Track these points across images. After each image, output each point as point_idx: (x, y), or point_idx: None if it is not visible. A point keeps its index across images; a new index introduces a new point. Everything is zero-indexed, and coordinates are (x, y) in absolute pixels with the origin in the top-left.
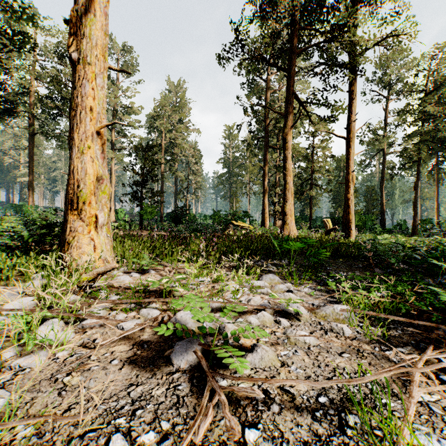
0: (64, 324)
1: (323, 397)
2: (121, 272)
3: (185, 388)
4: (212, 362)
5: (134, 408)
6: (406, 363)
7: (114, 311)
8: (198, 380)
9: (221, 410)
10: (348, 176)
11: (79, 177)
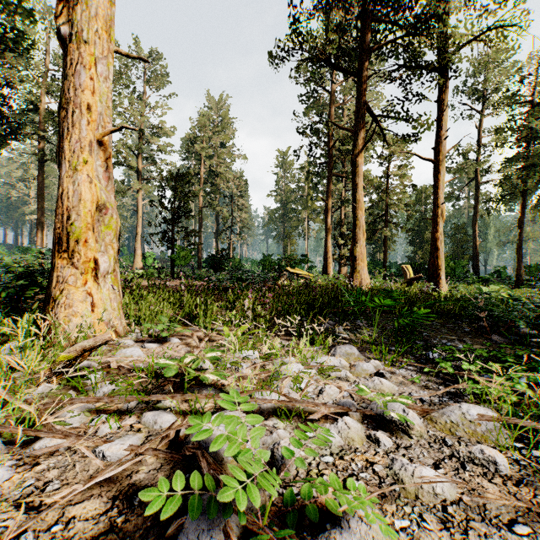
0: (4, 446)
1: None
2: (132, 340)
3: None
4: None
5: None
6: None
7: (100, 417)
8: None
9: None
10: (436, 210)
11: (70, 204)
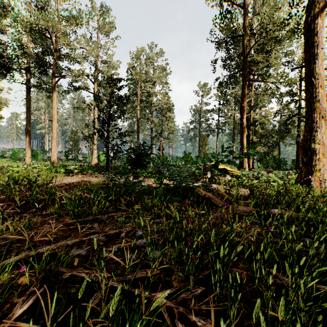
0: None
1: None
2: None
3: None
4: None
5: None
6: None
7: None
8: None
9: None
10: None
11: None
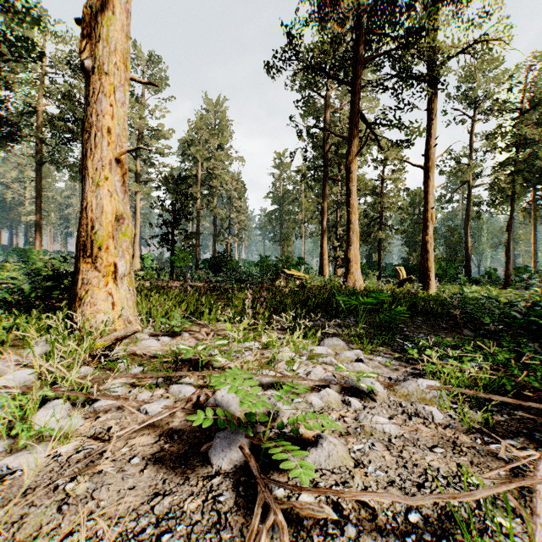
0: (71, 406)
1: (414, 513)
2: (146, 334)
3: (227, 500)
4: (263, 461)
5: (160, 531)
6: (521, 463)
7: (136, 388)
8: (246, 487)
9: (277, 534)
10: (426, 214)
11: (94, 216)
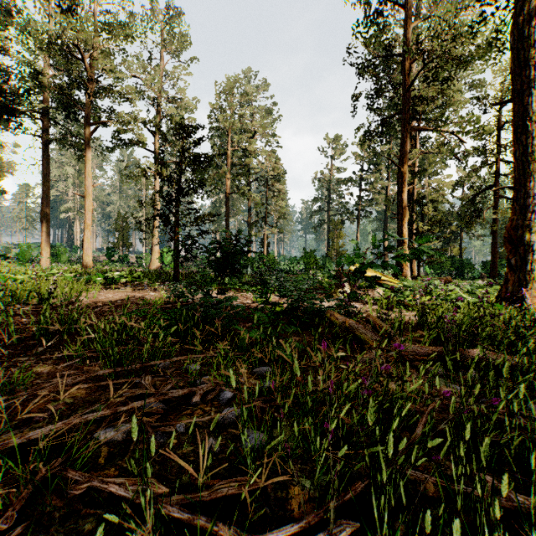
0: None
1: None
2: None
3: None
4: None
5: None
6: None
7: None
8: None
9: None
10: None
11: None
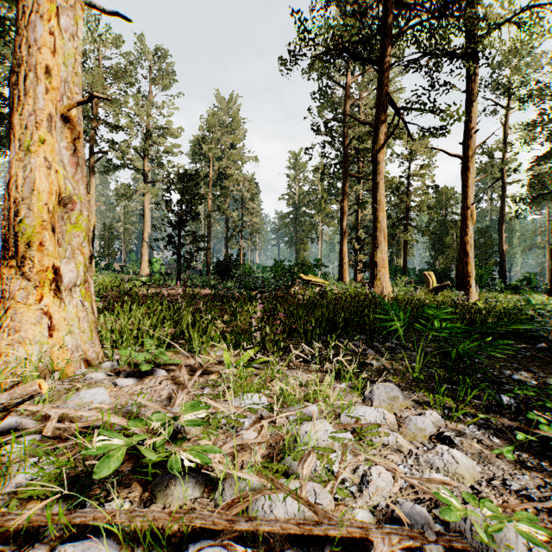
0: None
1: None
2: (104, 372)
3: None
4: None
5: None
6: None
7: None
8: None
9: None
10: (465, 211)
11: (20, 195)
